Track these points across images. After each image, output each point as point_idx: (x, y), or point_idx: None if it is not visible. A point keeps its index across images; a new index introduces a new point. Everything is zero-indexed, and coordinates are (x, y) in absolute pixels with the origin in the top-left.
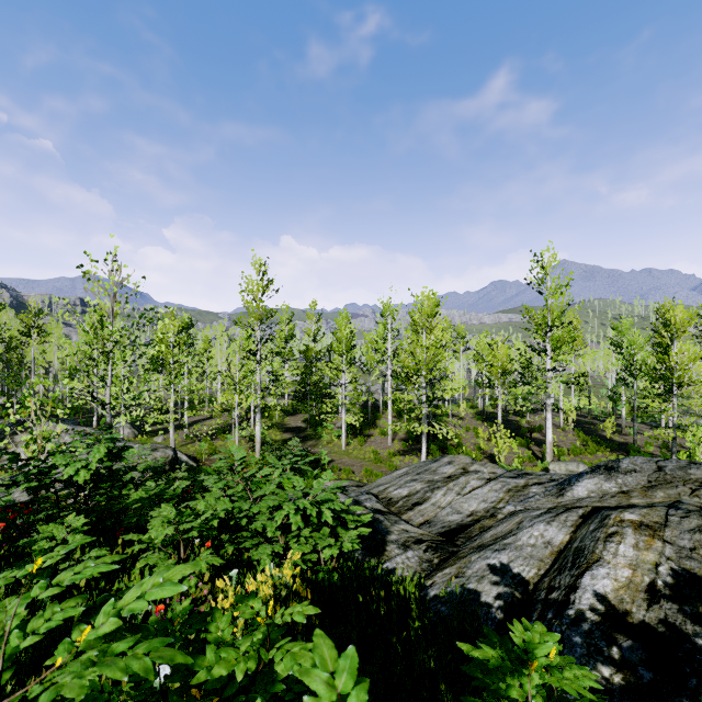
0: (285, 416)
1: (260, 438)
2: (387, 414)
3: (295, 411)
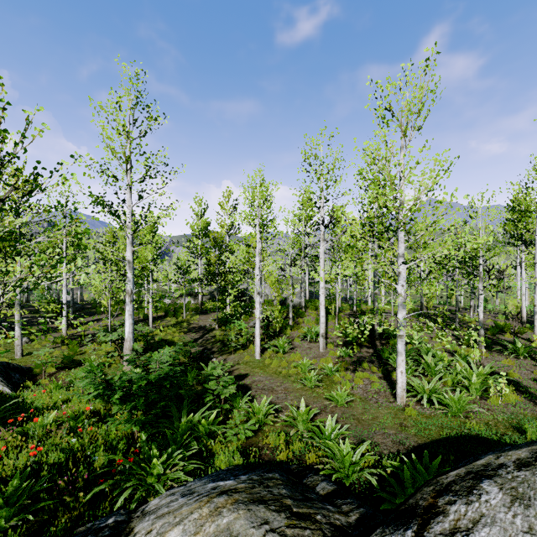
0: (196, 314)
1: (131, 342)
2: (310, 311)
3: (208, 310)
